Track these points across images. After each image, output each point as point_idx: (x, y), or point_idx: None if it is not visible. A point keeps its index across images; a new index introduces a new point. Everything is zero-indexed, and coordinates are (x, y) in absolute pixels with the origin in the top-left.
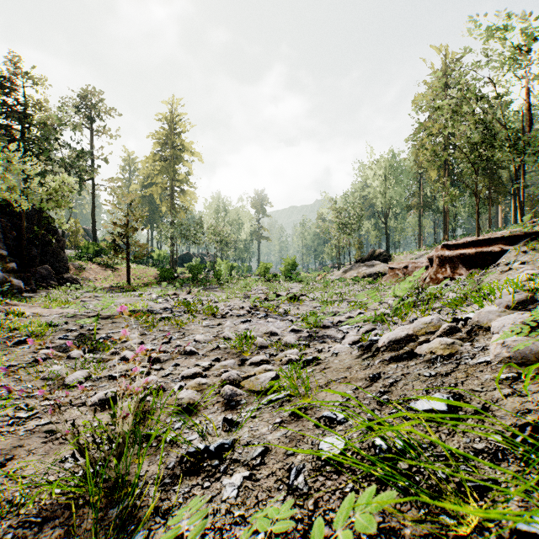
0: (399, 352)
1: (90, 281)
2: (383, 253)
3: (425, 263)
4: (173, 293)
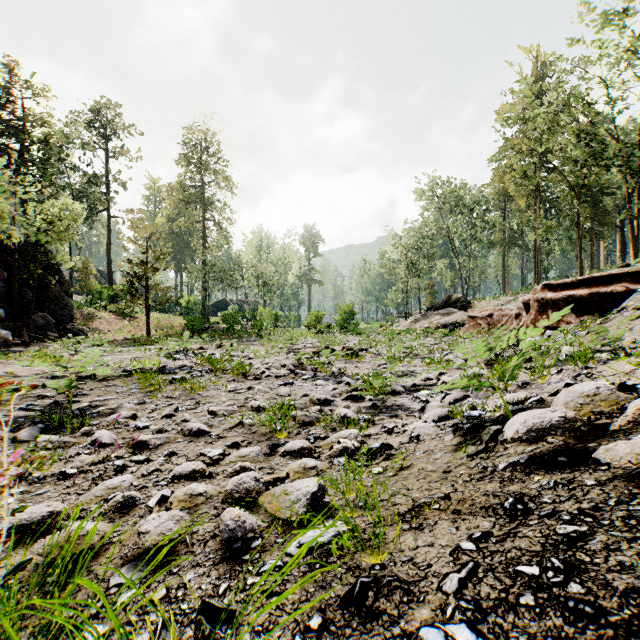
0: (540, 447)
1: (101, 333)
2: (461, 299)
3: (515, 310)
4: (199, 347)
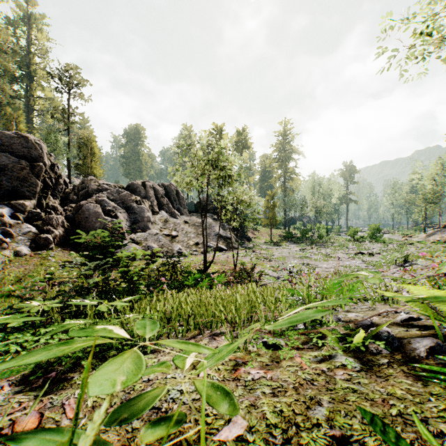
0: None
1: (253, 238)
2: None
3: None
4: (304, 248)
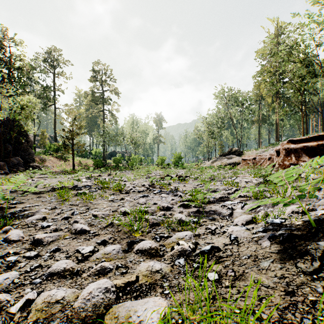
0: None
1: (49, 168)
2: (237, 150)
3: (268, 155)
4: (98, 175)
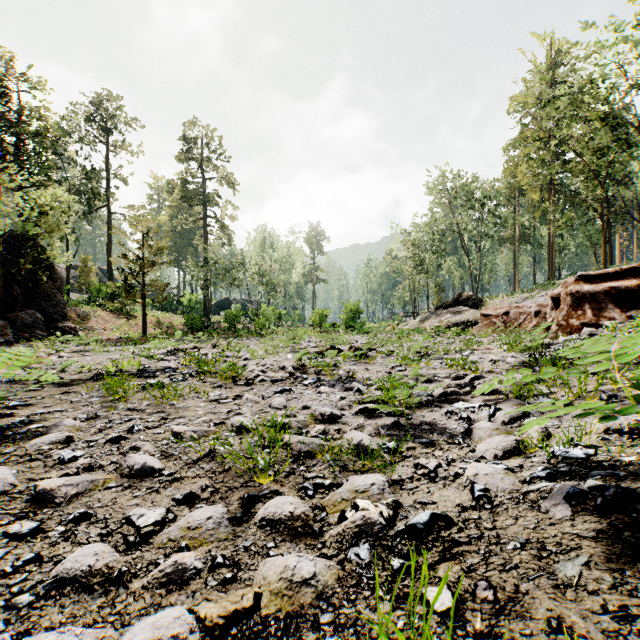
0: None
1: (95, 332)
2: (472, 297)
3: (535, 307)
4: (193, 346)
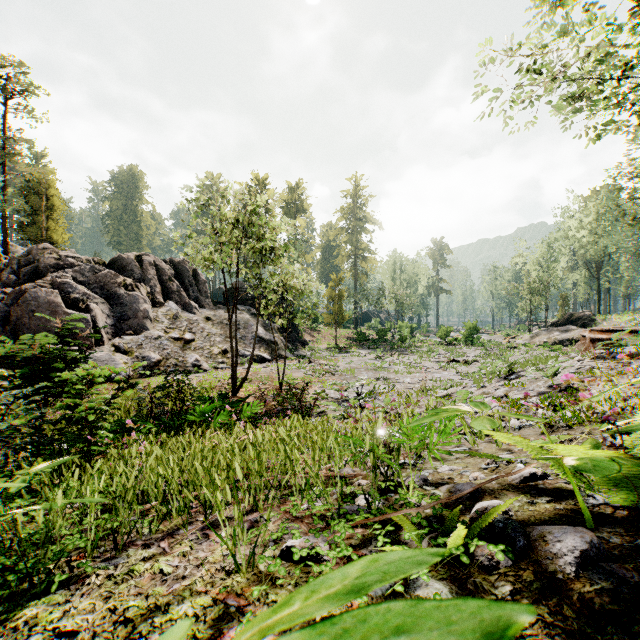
0: None
1: (311, 342)
2: (582, 317)
3: None
4: (382, 355)
